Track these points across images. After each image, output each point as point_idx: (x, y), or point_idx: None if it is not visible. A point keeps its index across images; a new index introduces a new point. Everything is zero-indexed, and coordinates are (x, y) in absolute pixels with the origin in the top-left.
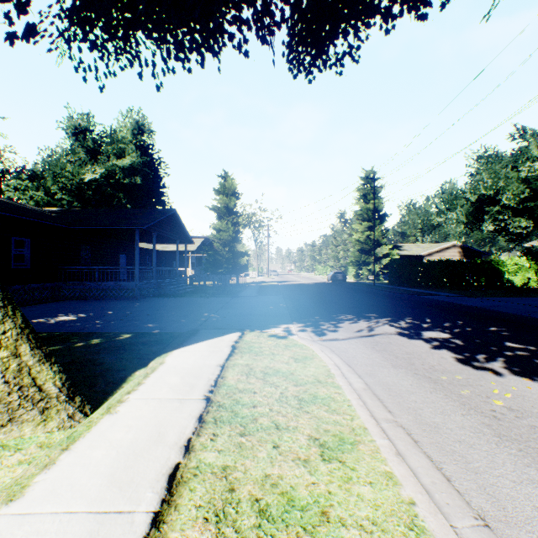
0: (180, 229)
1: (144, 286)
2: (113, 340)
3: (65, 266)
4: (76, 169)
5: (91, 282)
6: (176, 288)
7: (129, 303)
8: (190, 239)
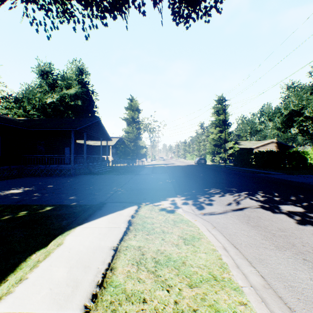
0: (103, 131)
1: (77, 167)
2: (36, 212)
3: (25, 155)
4: (41, 96)
5: (42, 165)
6: (100, 169)
7: (66, 179)
8: (109, 138)
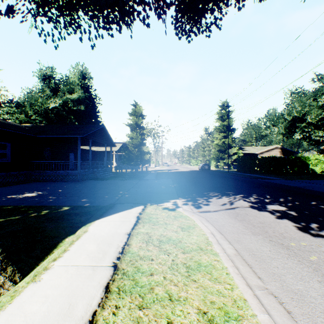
0: (107, 137)
1: (83, 173)
2: (56, 211)
3: (33, 161)
4: (44, 100)
5: (49, 171)
6: (104, 174)
7: (73, 184)
8: (113, 144)
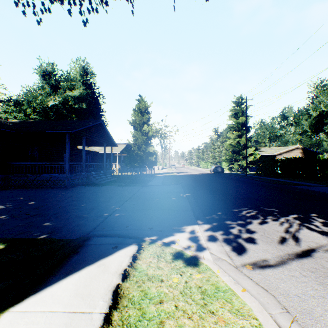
0: (106, 135)
1: (74, 177)
2: None
3: (12, 162)
4: (43, 98)
5: (32, 175)
6: (102, 178)
7: (57, 191)
8: (114, 143)
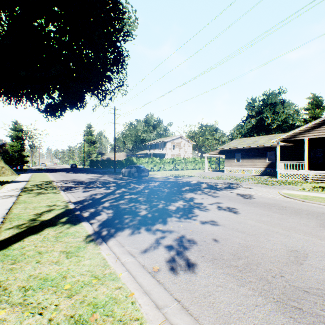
0: None
1: None
2: None
3: None
4: None
5: None
6: None
7: None
8: None
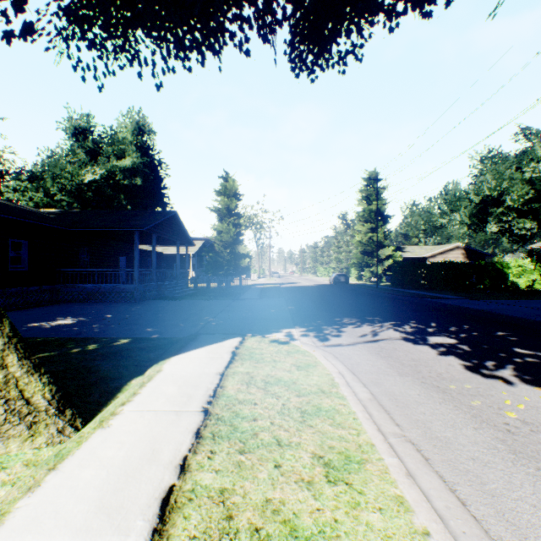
0: (180, 230)
1: (143, 288)
2: (110, 345)
3: (63, 269)
4: (75, 170)
5: (90, 285)
6: (177, 291)
7: (128, 306)
8: (191, 241)
